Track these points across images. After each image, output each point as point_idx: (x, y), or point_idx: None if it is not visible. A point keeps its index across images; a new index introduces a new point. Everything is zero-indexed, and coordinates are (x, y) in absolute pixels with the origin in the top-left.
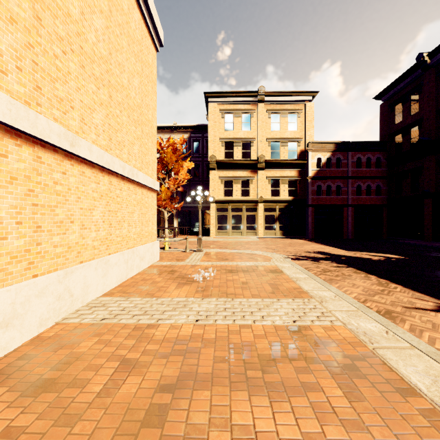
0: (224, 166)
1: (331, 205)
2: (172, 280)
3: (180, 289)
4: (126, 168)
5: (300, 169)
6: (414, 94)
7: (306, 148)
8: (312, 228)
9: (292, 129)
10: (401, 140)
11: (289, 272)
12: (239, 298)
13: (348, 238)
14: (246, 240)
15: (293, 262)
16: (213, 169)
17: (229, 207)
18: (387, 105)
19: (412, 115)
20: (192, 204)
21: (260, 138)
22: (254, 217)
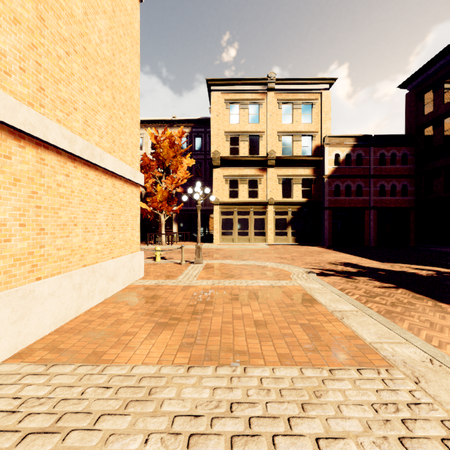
0: (229, 164)
1: (350, 208)
2: (148, 317)
3: (154, 339)
4: (78, 142)
5: (315, 167)
6: (448, 79)
7: (323, 143)
8: (329, 234)
9: (306, 122)
10: (431, 133)
11: (323, 299)
12: (256, 364)
13: (370, 245)
14: (254, 247)
15: (320, 279)
16: (216, 167)
17: (234, 210)
18: (414, 94)
19: (447, 103)
20: (194, 207)
21: (269, 132)
22: (263, 221)
